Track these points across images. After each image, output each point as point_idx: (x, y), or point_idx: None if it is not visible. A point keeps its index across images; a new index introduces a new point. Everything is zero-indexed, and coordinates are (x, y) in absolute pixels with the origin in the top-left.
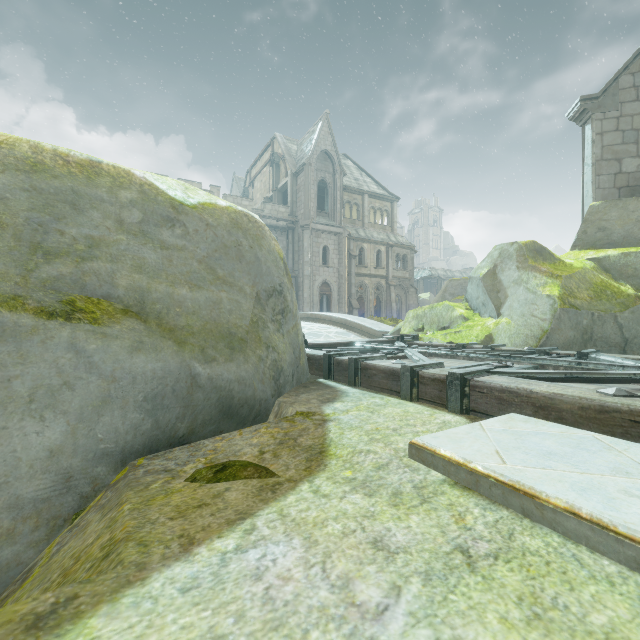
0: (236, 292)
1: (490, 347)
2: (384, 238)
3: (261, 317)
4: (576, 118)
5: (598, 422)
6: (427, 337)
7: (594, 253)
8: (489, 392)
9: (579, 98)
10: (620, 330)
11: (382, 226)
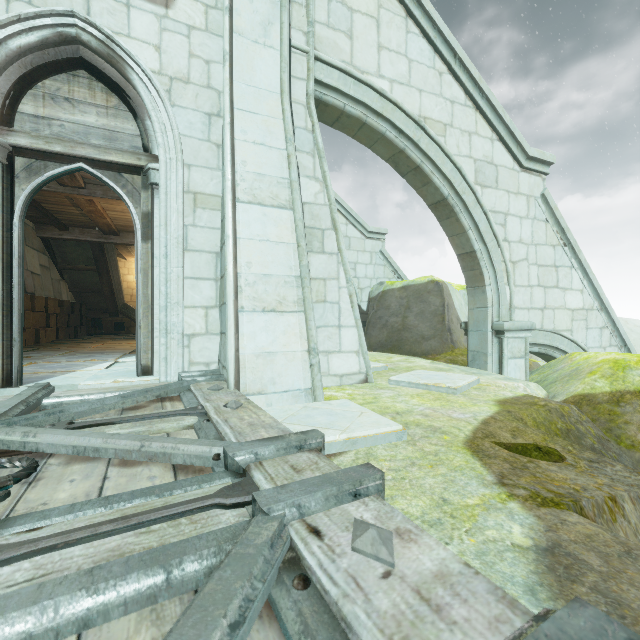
0: None
1: None
2: None
3: None
4: None
5: None
6: None
7: None
8: None
9: None
10: None
11: None
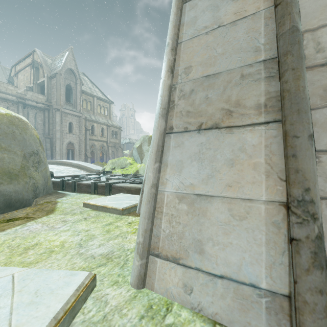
0: (12, 154)
1: (135, 175)
2: (105, 122)
3: (26, 165)
4: None
5: (139, 192)
6: (115, 172)
7: None
8: (117, 188)
9: None
10: None
11: (104, 115)
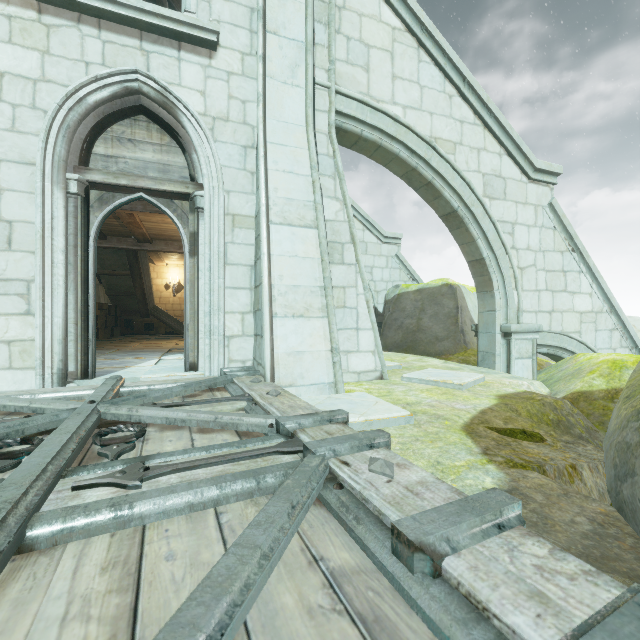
0: None
1: None
2: None
3: None
4: None
5: None
6: None
7: None
8: None
9: None
10: None
11: None
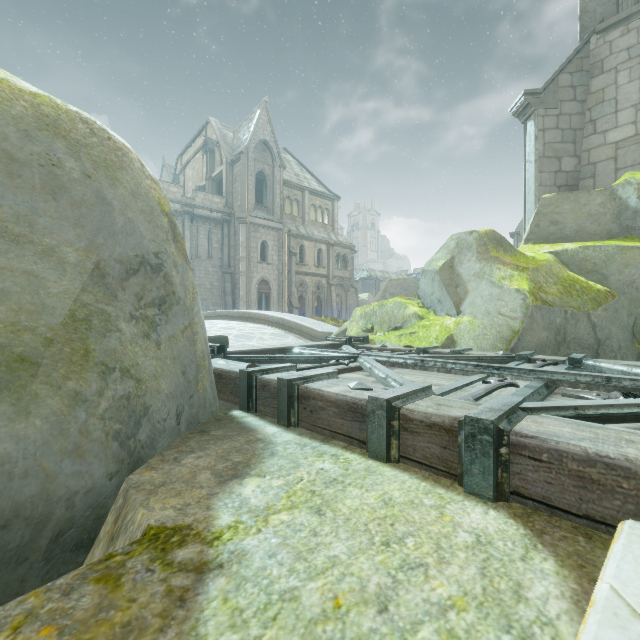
0: (31, 255)
1: (458, 352)
2: (325, 237)
3: (101, 310)
4: (519, 113)
5: None
6: (379, 339)
7: (550, 247)
8: (555, 461)
9: (523, 91)
10: (593, 330)
11: (323, 224)
